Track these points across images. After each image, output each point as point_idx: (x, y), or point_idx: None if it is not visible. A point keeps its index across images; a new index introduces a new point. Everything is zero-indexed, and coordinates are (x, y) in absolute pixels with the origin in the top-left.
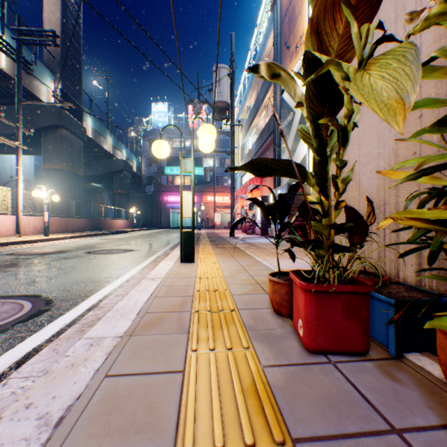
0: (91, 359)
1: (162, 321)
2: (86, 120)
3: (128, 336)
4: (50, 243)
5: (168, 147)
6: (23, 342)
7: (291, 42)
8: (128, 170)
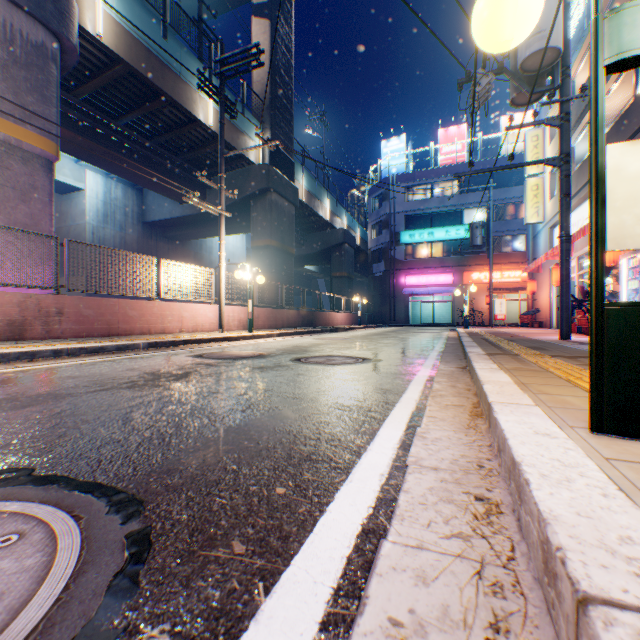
0: None
1: None
2: (298, 179)
3: None
4: (252, 342)
5: None
6: None
7: None
8: (348, 243)
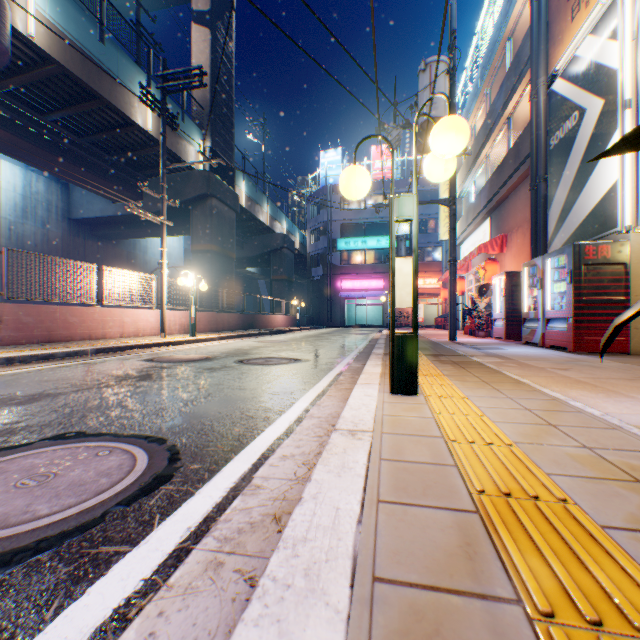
0: None
1: None
2: (239, 185)
3: None
4: (196, 345)
5: (368, 177)
6: (101, 579)
7: None
8: (288, 248)
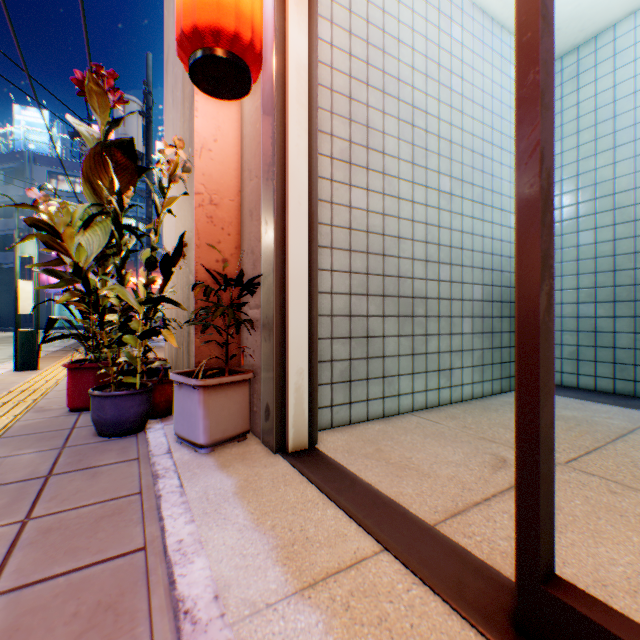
0: None
1: None
2: None
3: None
4: None
5: None
6: None
7: None
8: None
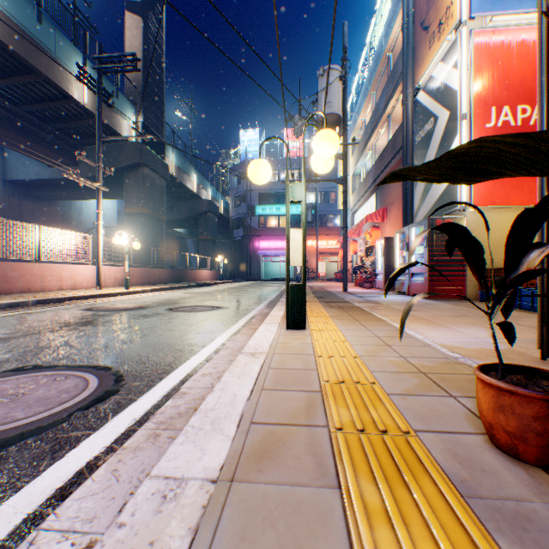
0: (161, 544)
1: (282, 447)
2: (169, 156)
3: (226, 481)
4: (130, 297)
5: (269, 168)
6: (75, 449)
7: (431, 20)
8: (213, 212)
